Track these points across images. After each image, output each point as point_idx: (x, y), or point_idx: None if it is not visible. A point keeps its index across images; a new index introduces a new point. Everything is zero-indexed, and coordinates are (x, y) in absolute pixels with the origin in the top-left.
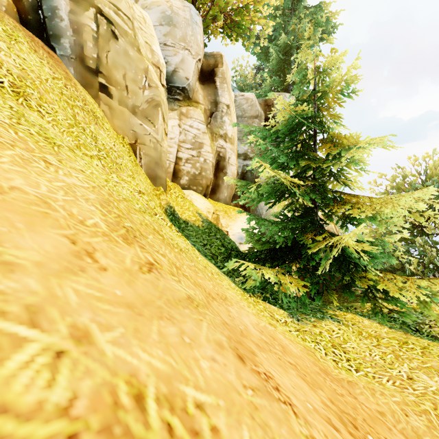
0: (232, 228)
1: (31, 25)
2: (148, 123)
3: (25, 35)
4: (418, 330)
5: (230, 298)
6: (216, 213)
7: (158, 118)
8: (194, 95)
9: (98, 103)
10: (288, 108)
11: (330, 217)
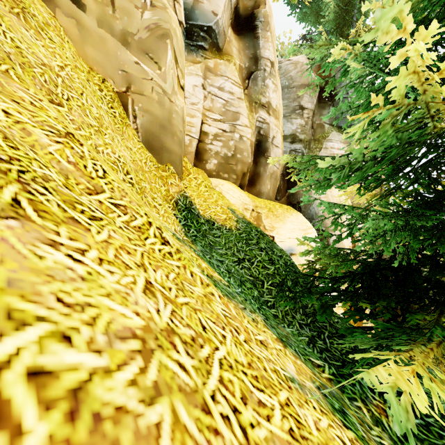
0: (280, 231)
1: None
2: (149, 63)
3: None
4: None
5: None
6: (256, 211)
7: (165, 55)
8: (225, 46)
9: (51, 9)
10: None
11: None
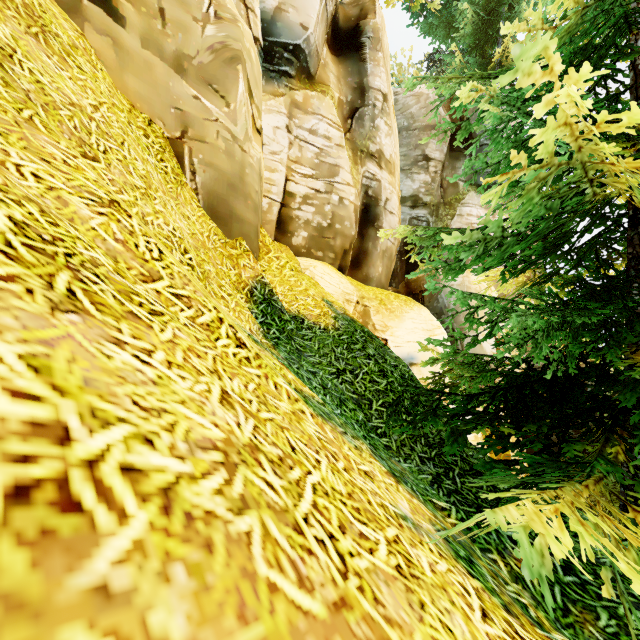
0: (396, 332)
1: None
2: (213, 97)
3: None
4: None
5: None
6: (362, 303)
7: (235, 87)
8: (319, 72)
9: (78, 24)
10: None
11: None
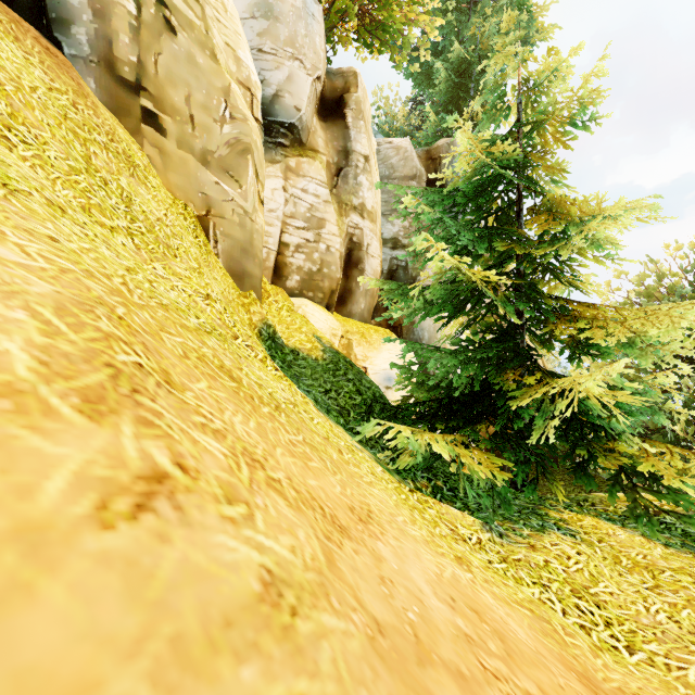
0: (374, 361)
1: (20, 3)
2: (229, 182)
3: None
4: None
5: (377, 511)
6: (346, 337)
7: (246, 172)
8: (310, 139)
9: (139, 142)
10: (475, 149)
11: (549, 342)
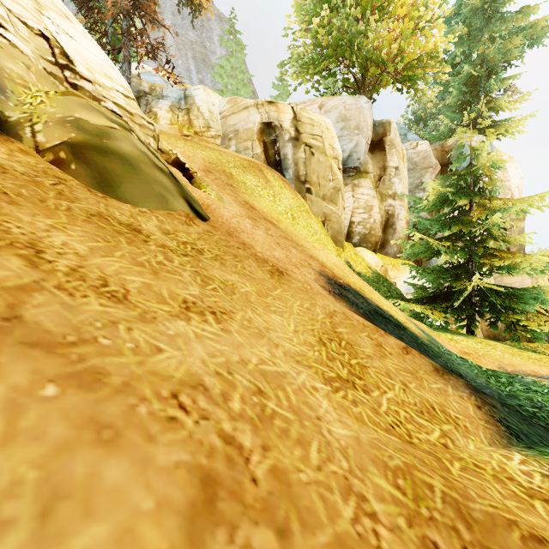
0: (400, 279)
1: (273, 164)
2: (332, 205)
3: (280, 180)
4: (548, 355)
5: None
6: (384, 266)
7: (339, 199)
8: (364, 167)
9: (305, 200)
10: (438, 190)
11: (479, 268)
